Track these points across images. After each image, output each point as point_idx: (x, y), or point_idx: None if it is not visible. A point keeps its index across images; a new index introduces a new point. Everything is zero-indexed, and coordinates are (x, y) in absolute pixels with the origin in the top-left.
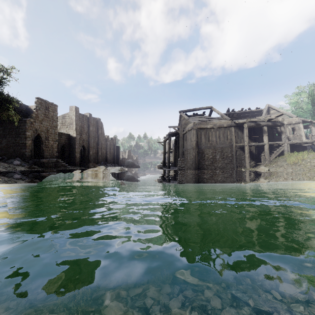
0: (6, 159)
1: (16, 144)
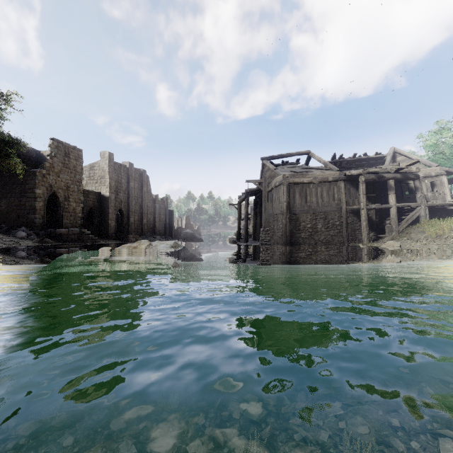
0: (5, 229)
1: (21, 207)
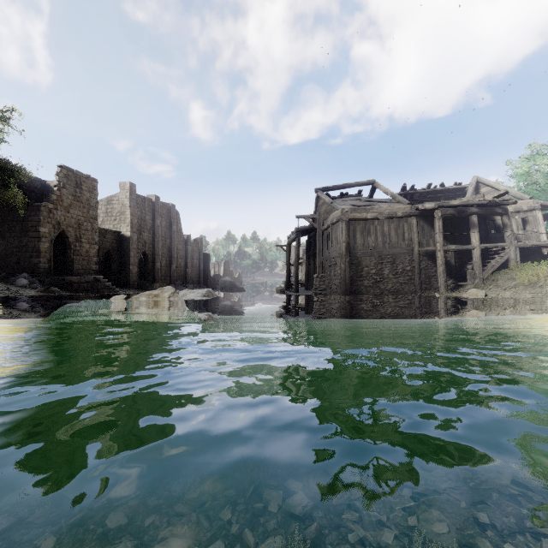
0: (3, 275)
1: (22, 249)
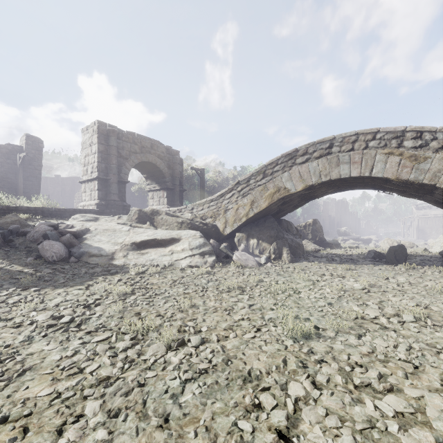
0: None
1: None
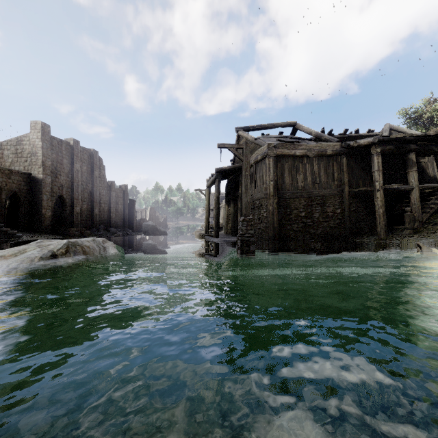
0: None
1: None
